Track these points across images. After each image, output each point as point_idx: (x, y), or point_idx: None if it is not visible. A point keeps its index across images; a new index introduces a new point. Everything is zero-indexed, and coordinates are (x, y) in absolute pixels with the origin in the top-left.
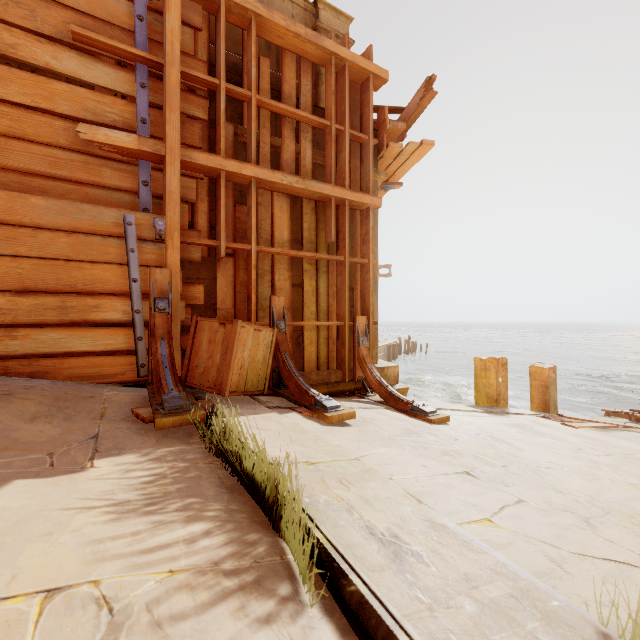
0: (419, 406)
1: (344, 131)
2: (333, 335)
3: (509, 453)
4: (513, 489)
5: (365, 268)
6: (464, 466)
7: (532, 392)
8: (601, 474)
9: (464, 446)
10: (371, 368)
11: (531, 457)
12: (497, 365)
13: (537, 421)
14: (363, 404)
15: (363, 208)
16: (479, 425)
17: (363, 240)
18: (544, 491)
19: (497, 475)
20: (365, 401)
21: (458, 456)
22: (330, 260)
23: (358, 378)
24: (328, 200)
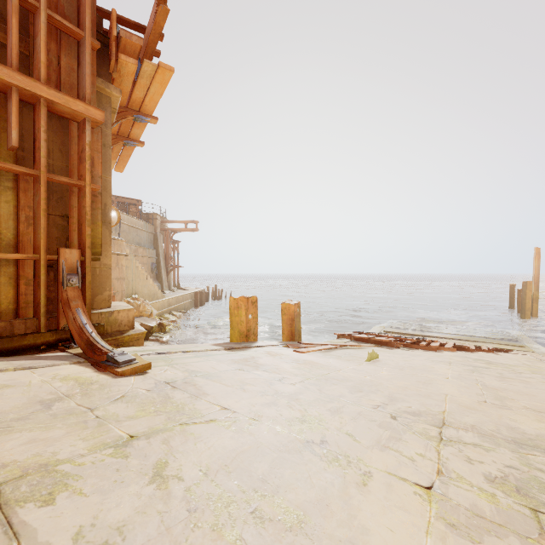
0: (114, 355)
1: (39, 8)
2: (27, 273)
3: (176, 406)
4: (48, 511)
5: (82, 192)
6: (23, 466)
7: (283, 325)
8: (268, 413)
9: (112, 409)
10: (77, 313)
11: (203, 406)
12: (247, 303)
13: (272, 351)
14: (38, 361)
15: (79, 119)
16: (192, 367)
17: (80, 158)
18: (125, 489)
19: (72, 472)
20: (54, 356)
21: (57, 438)
22: (18, 173)
23: (63, 326)
24: (9, 90)
